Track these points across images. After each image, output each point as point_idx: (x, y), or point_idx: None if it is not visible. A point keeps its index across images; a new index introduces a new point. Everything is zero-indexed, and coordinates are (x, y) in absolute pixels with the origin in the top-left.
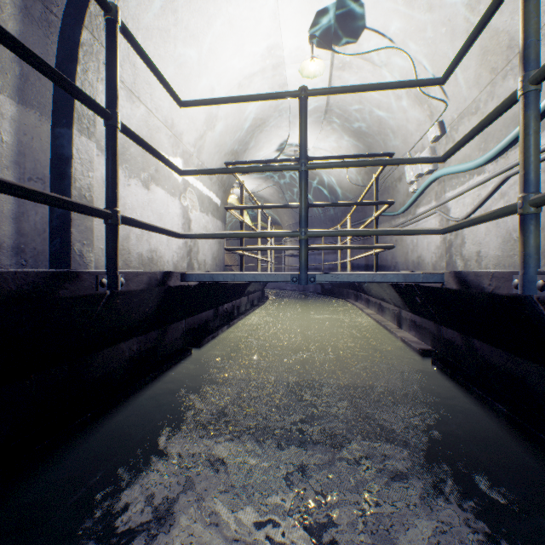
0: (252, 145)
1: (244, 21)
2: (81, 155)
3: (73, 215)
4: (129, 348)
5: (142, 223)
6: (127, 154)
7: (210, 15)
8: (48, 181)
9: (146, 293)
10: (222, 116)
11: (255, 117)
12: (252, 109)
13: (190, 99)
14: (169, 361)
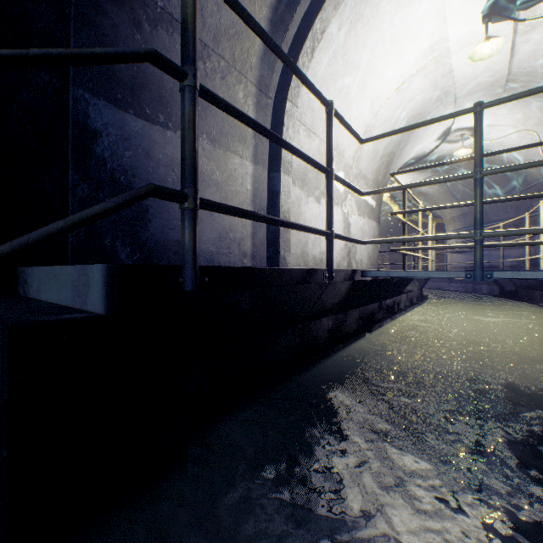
0: (408, 141)
1: (405, 33)
2: (284, 189)
3: (280, 231)
4: (327, 323)
5: (342, 236)
6: (306, 179)
7: (373, 43)
8: (266, 210)
9: (342, 284)
10: (379, 123)
11: (412, 114)
12: (410, 107)
13: (351, 119)
14: (350, 337)
